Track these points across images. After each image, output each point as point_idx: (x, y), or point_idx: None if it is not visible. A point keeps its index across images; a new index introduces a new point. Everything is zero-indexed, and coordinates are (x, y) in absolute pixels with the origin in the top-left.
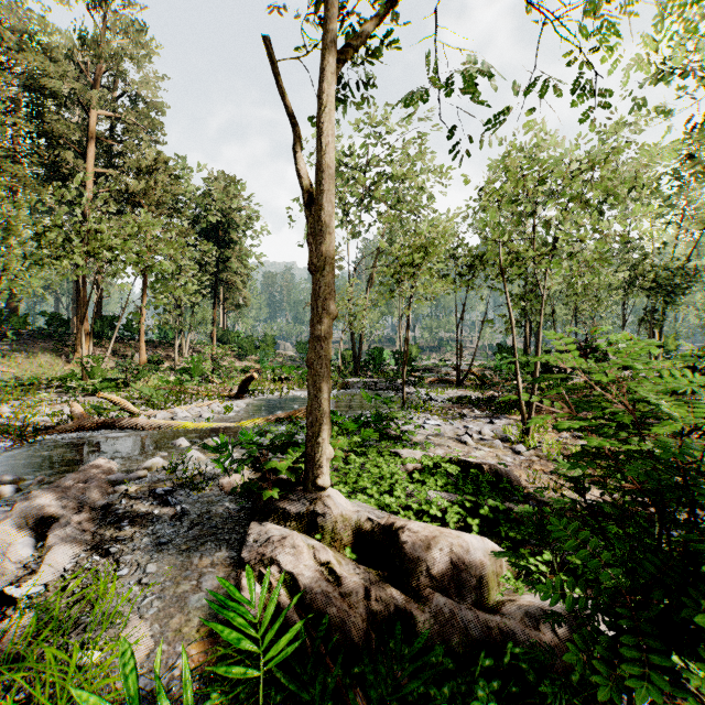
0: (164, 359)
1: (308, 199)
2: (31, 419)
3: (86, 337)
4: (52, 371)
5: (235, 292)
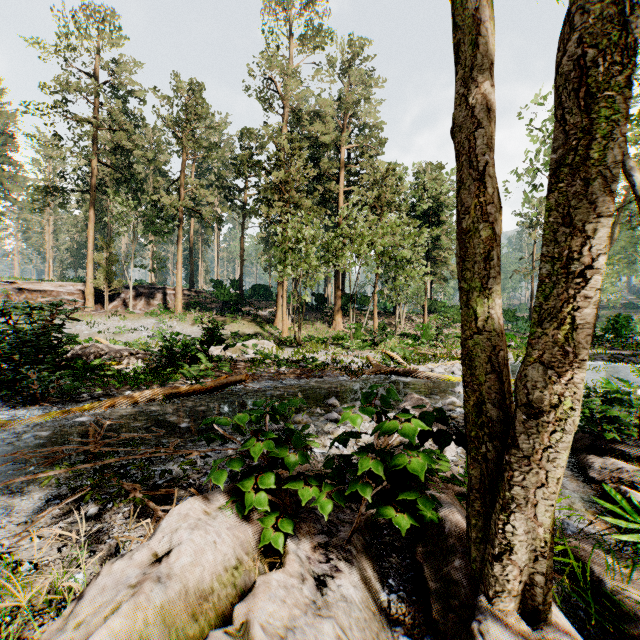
0: (387, 326)
1: (638, 194)
2: (342, 363)
3: (339, 310)
4: (322, 333)
5: (440, 266)
